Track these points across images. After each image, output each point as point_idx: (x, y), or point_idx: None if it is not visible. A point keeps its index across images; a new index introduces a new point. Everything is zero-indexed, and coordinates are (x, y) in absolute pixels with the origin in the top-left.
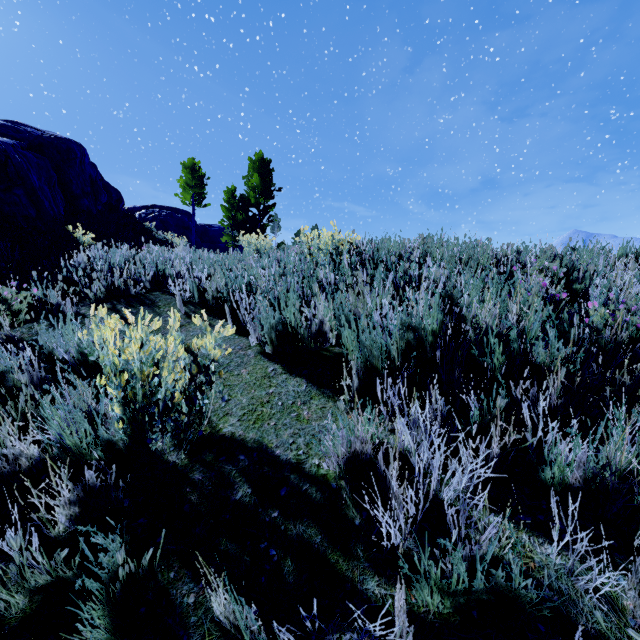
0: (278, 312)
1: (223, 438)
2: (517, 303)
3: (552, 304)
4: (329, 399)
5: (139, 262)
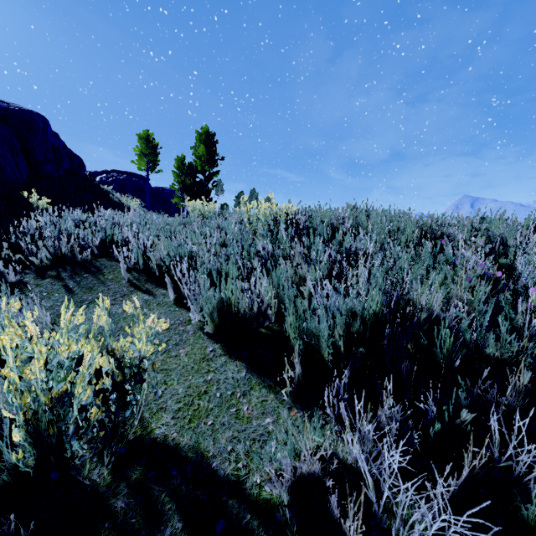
0: (217, 290)
1: (154, 443)
2: (462, 288)
3: (491, 285)
4: (270, 389)
5: (87, 228)
